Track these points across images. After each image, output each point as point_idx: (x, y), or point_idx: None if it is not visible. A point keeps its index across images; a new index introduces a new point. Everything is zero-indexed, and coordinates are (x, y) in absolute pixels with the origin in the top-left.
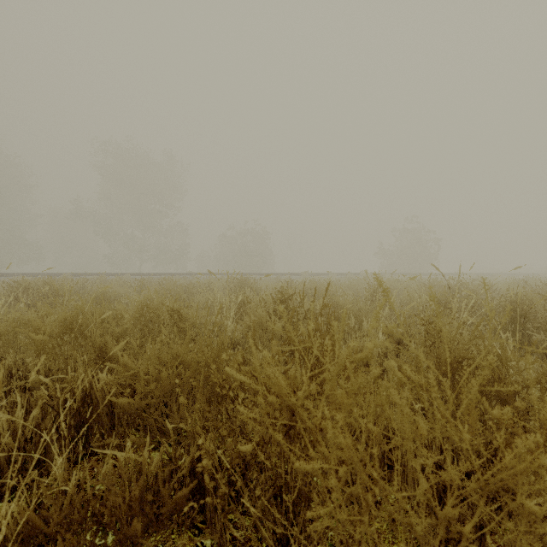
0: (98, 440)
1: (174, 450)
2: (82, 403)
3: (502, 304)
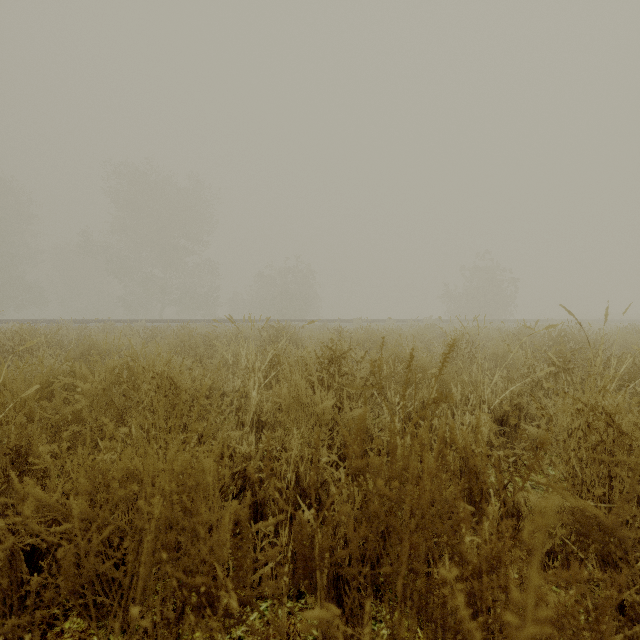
0: None
1: None
2: None
3: None
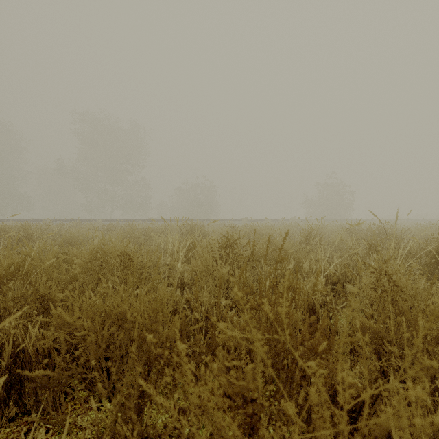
0: (32, 399)
1: (98, 438)
2: (13, 360)
3: (426, 247)
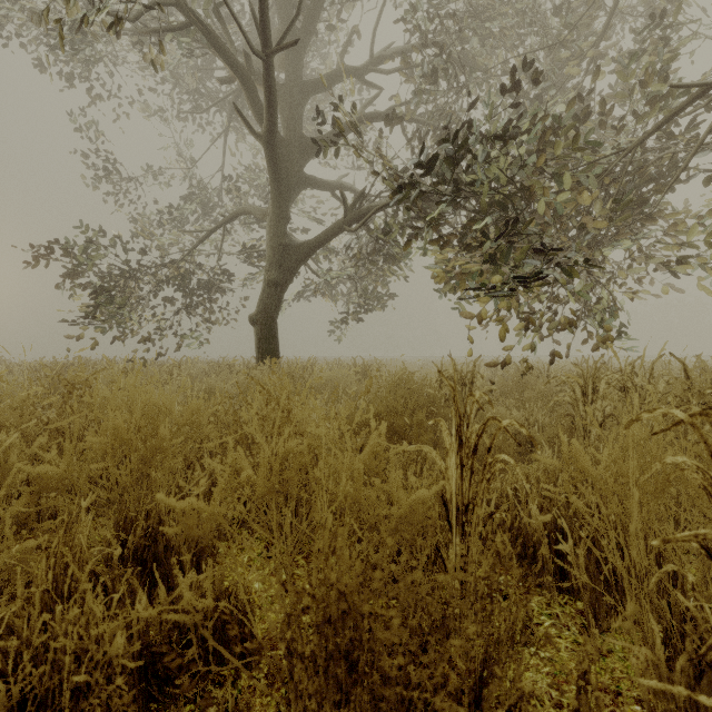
0: None
1: None
2: None
3: None
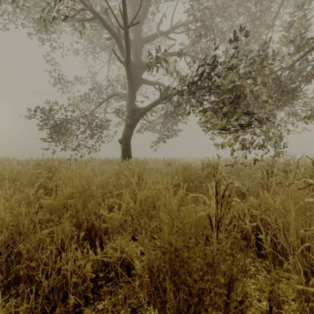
0: None
1: None
2: None
3: None
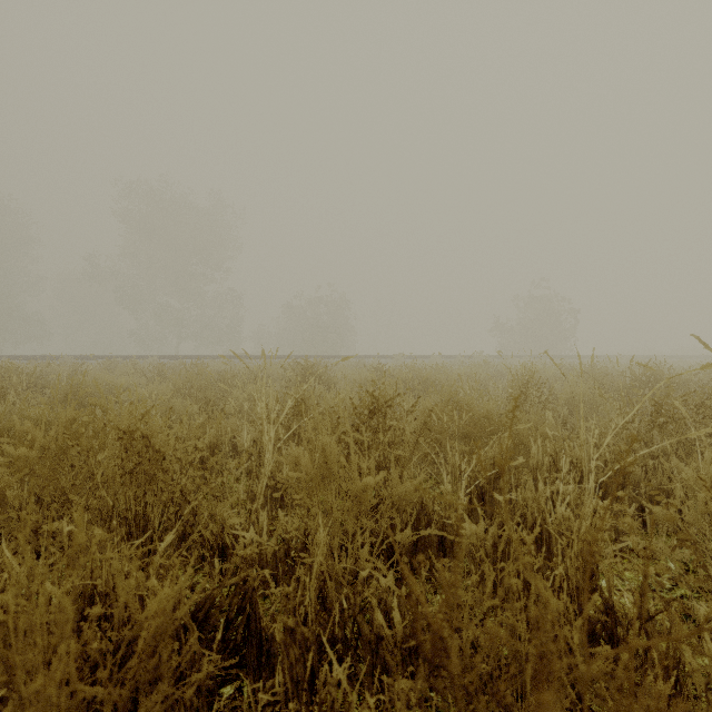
0: None
1: None
2: None
3: None
